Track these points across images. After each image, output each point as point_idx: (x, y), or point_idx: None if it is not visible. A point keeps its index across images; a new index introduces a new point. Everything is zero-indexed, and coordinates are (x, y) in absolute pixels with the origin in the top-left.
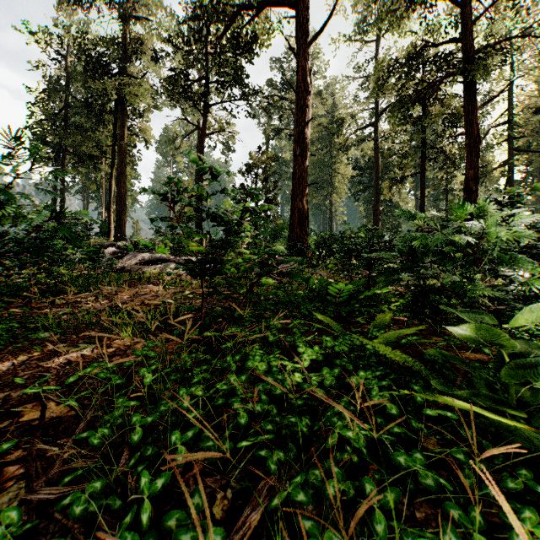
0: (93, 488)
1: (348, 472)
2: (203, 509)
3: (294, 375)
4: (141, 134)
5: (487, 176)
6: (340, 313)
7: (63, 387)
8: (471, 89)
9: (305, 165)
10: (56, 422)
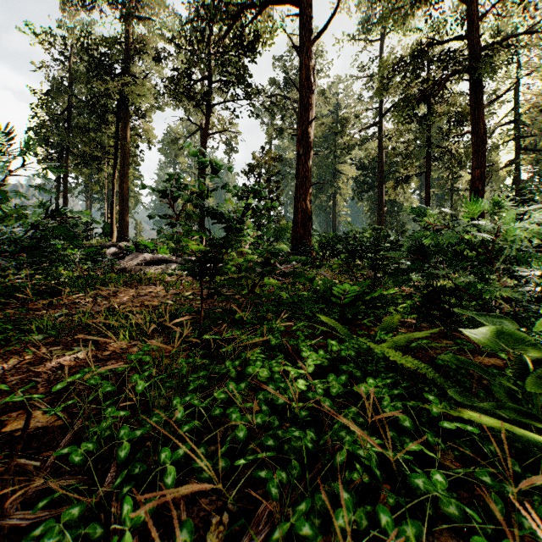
0: (69, 514)
1: (357, 493)
2: (196, 536)
3: (298, 382)
4: (143, 134)
5: (493, 176)
6: (345, 315)
7: (53, 394)
8: (477, 87)
9: (309, 165)
10: (41, 432)
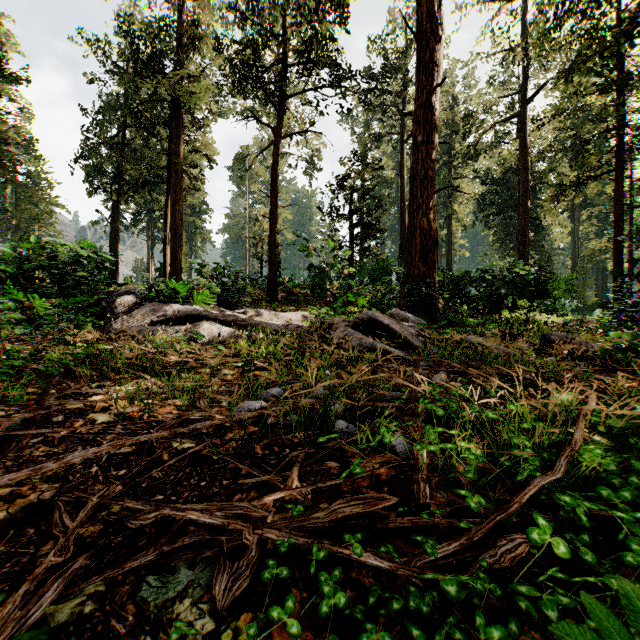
0: None
1: None
2: None
3: None
4: (202, 149)
5: None
6: None
7: None
8: None
9: (433, 159)
10: None
